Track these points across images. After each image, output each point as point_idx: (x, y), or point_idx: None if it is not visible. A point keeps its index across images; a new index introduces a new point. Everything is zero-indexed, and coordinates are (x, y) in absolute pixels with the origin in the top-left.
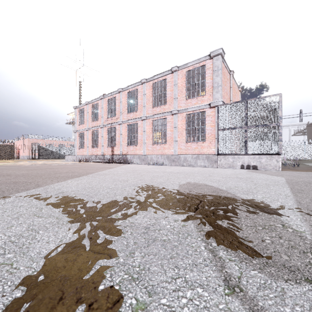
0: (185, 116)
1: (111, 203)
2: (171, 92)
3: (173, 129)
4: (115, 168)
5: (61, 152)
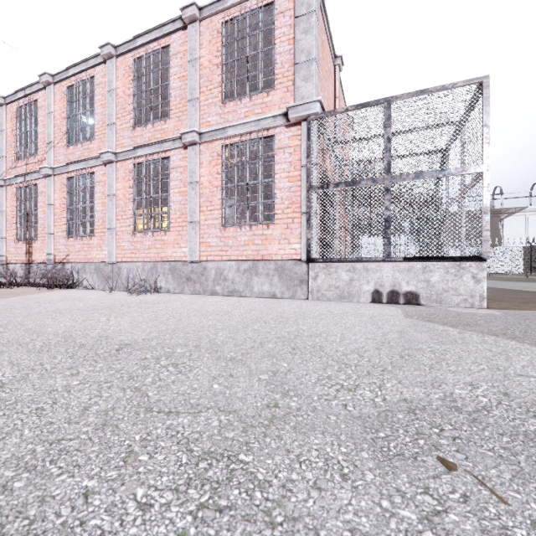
0: (221, 150)
1: None
2: (182, 84)
3: (188, 188)
4: None
5: None
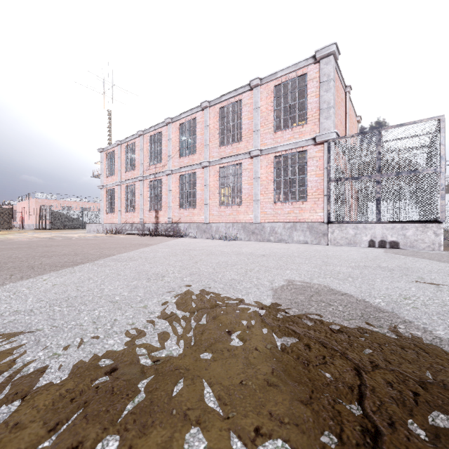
0: (273, 159)
1: (66, 385)
2: (249, 122)
3: (253, 181)
4: (156, 245)
5: (84, 219)
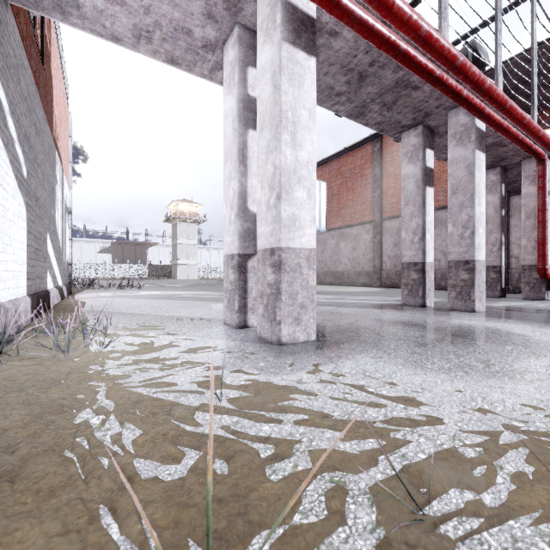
0: None
1: None
2: None
3: None
4: None
5: None
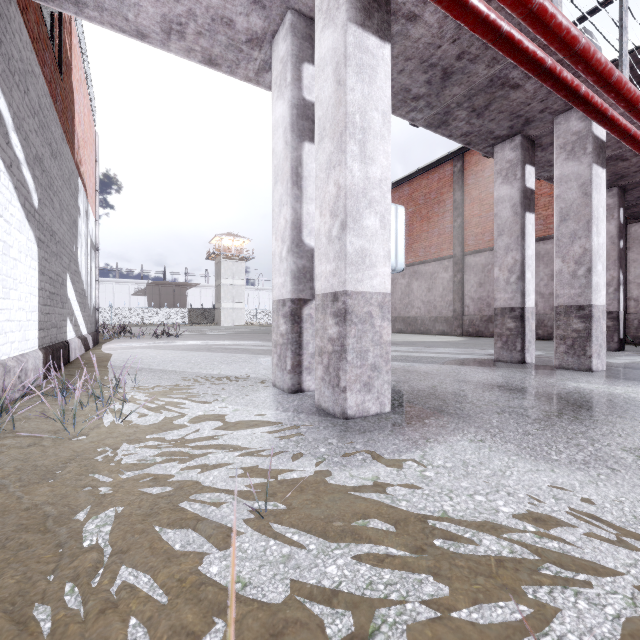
0: None
1: None
2: None
3: None
4: None
5: None
